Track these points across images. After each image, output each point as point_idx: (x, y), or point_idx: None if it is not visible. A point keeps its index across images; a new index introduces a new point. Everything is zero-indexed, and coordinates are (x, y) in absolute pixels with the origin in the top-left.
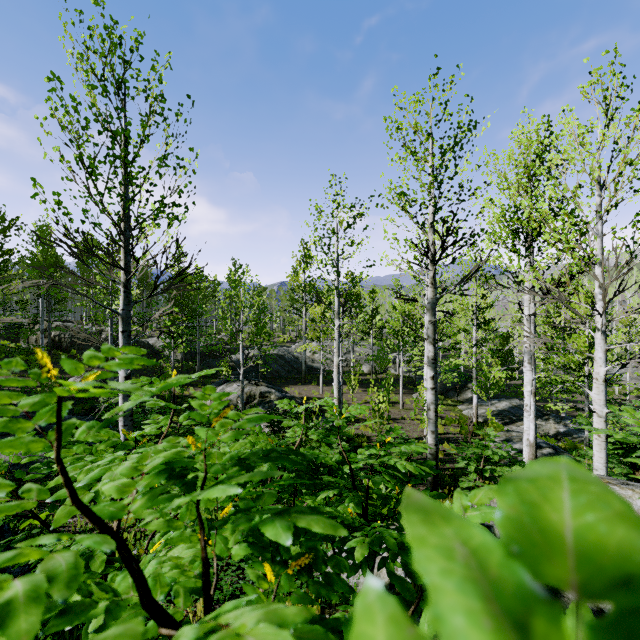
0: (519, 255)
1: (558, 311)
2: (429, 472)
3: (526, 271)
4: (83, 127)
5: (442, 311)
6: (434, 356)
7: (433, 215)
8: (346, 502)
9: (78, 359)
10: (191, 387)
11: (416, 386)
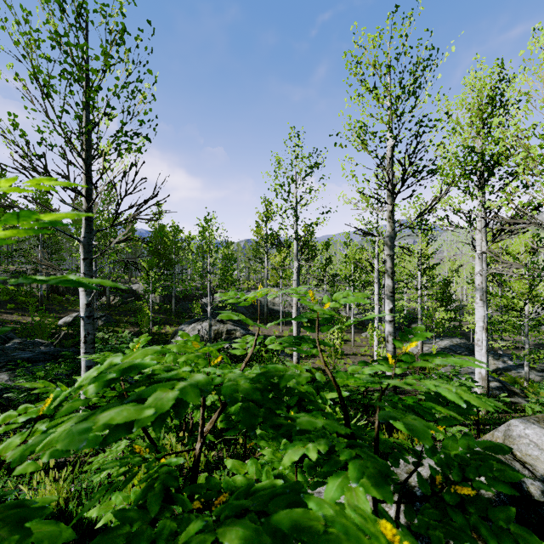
0: (472, 195)
1: (494, 259)
2: (501, 407)
3: (480, 210)
4: (39, 46)
5: (399, 246)
6: (392, 289)
7: (391, 151)
8: (350, 476)
9: (72, 301)
10: (167, 326)
11: (365, 326)
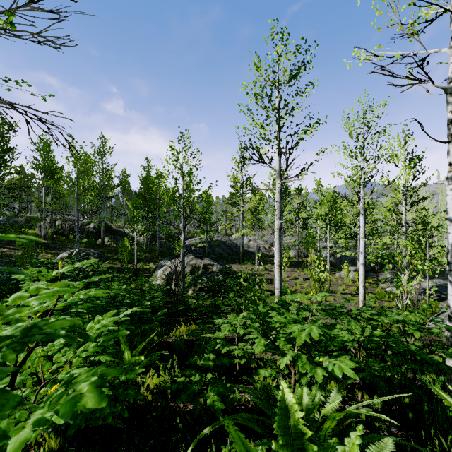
0: None
1: None
2: None
3: None
4: None
5: None
6: None
7: None
8: None
9: (72, 241)
10: (151, 263)
11: (336, 267)
